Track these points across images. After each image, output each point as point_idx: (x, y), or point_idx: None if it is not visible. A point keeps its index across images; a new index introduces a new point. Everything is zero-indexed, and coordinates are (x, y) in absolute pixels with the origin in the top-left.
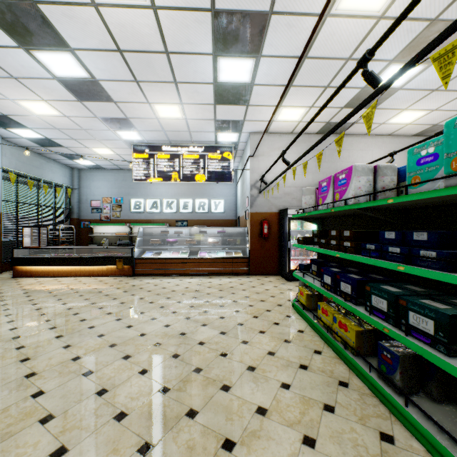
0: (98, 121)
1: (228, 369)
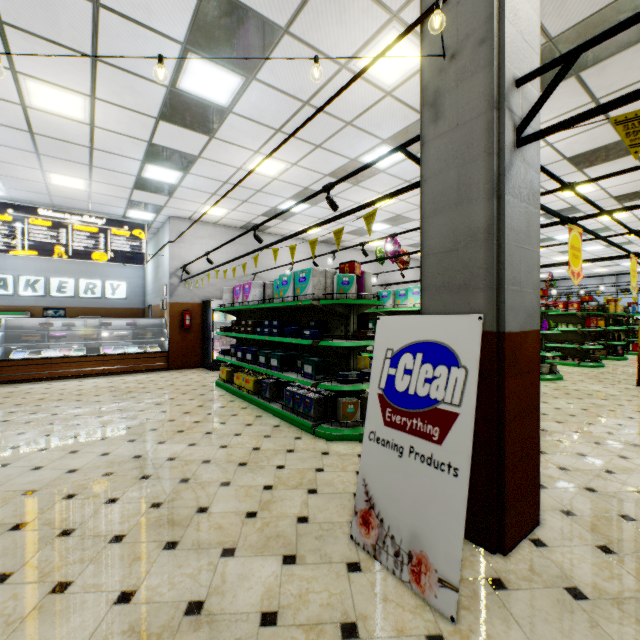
0: None
1: (170, 415)
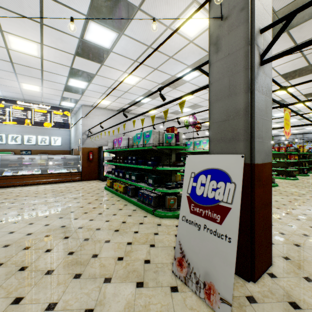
0: None
1: (81, 204)
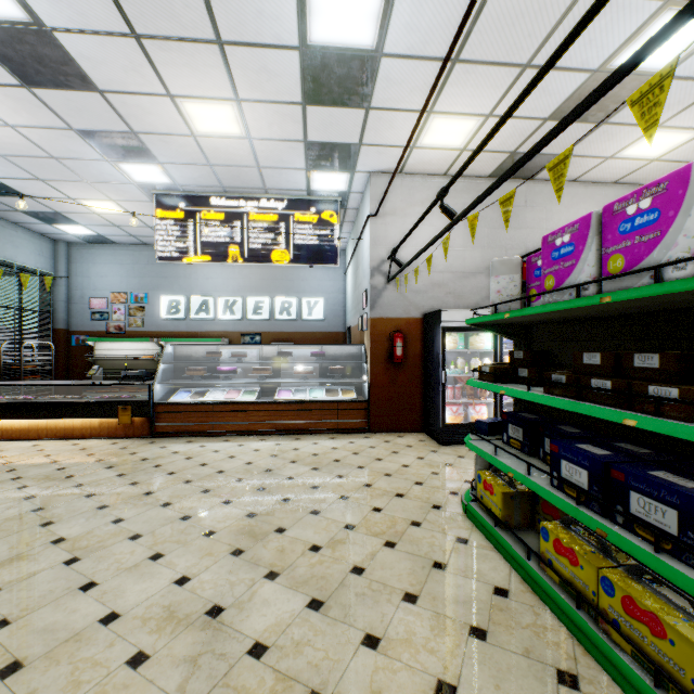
0: (78, 138)
1: None
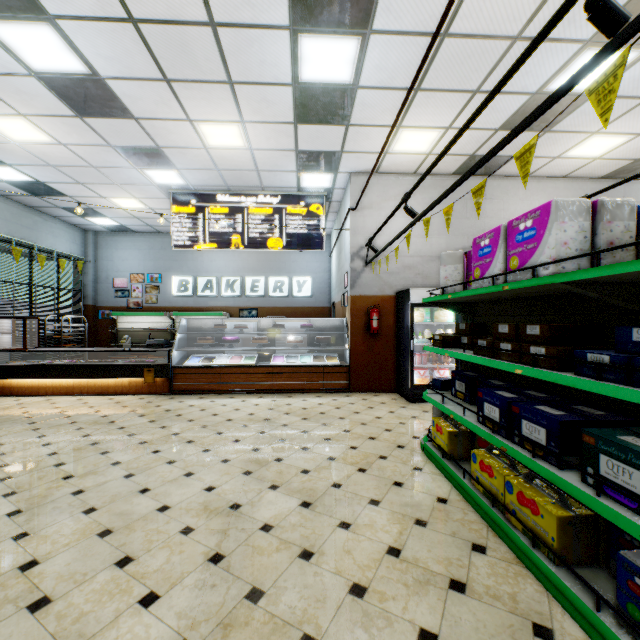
0: (114, 152)
1: (313, 592)
